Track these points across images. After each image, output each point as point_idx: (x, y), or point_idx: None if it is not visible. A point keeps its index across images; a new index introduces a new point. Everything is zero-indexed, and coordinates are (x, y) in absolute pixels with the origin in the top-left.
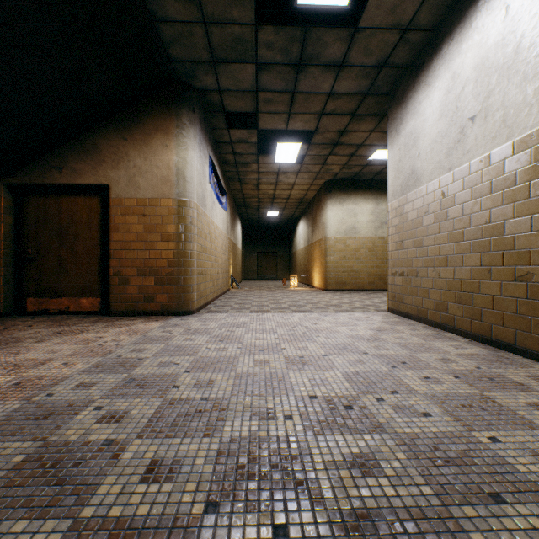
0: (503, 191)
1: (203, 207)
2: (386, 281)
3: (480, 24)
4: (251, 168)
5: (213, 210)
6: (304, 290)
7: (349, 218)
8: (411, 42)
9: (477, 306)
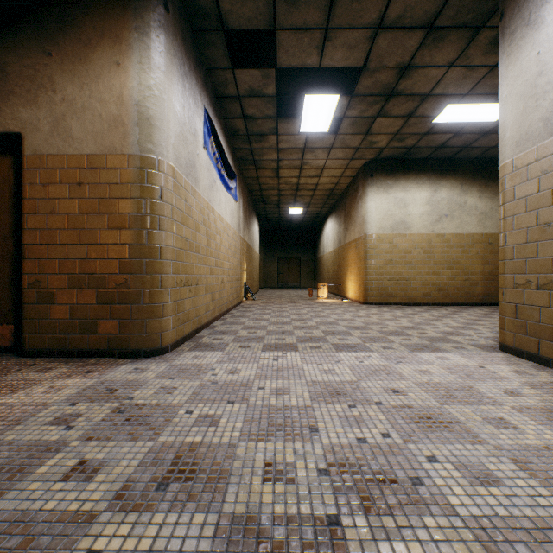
0: None
1: (190, 179)
2: (446, 292)
3: None
4: (268, 142)
5: (213, 191)
6: (337, 304)
7: (397, 210)
8: None
9: None
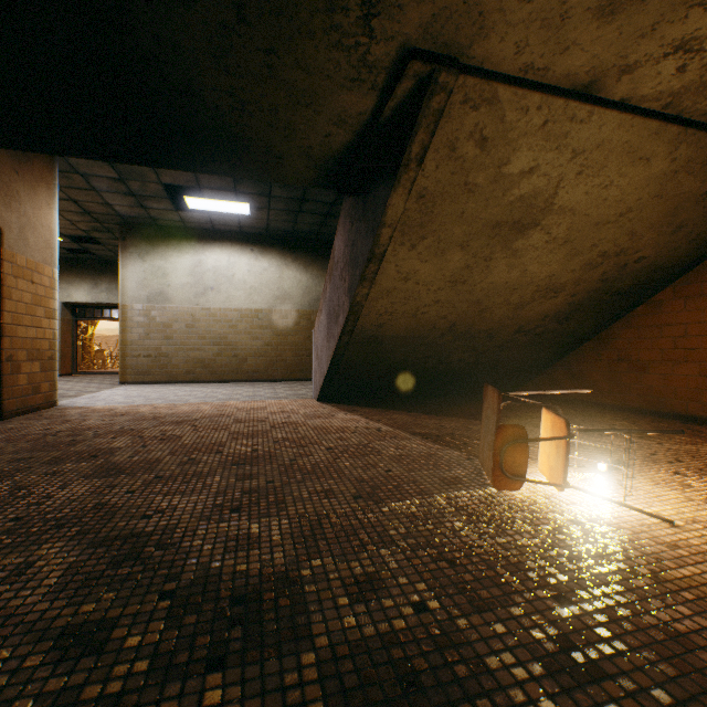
0: (228, 324)
1: None
2: None
3: (217, 252)
4: None
5: None
6: None
7: None
8: (176, 223)
9: (216, 368)
